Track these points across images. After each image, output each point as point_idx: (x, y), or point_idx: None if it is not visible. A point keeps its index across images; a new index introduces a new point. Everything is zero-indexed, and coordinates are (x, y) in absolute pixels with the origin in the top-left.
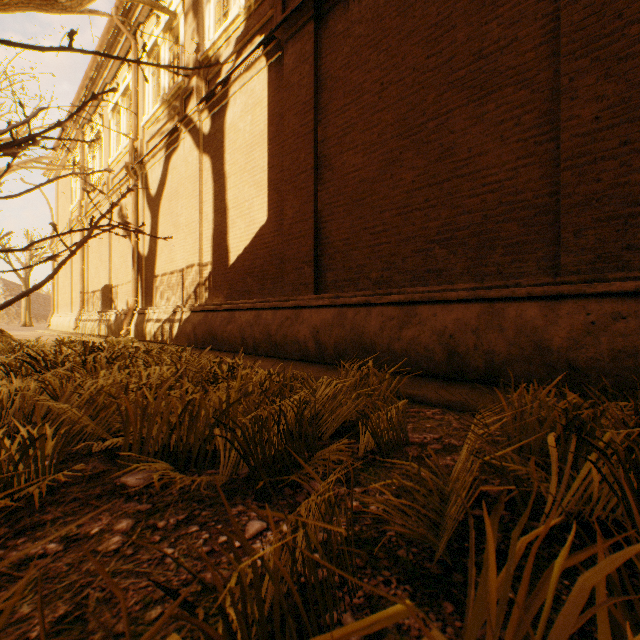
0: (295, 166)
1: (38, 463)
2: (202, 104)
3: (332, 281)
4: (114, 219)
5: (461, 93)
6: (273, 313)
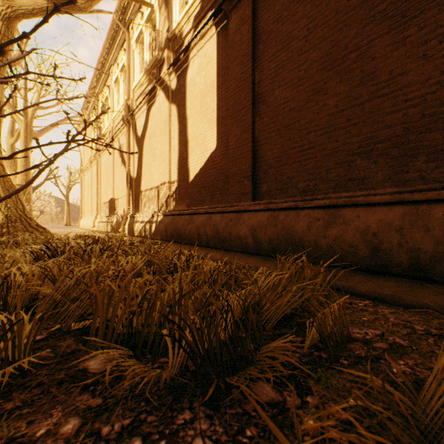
0: (237, 104)
1: (14, 345)
2: (171, 68)
3: (266, 191)
4: (116, 154)
5: (382, 23)
6: (220, 216)
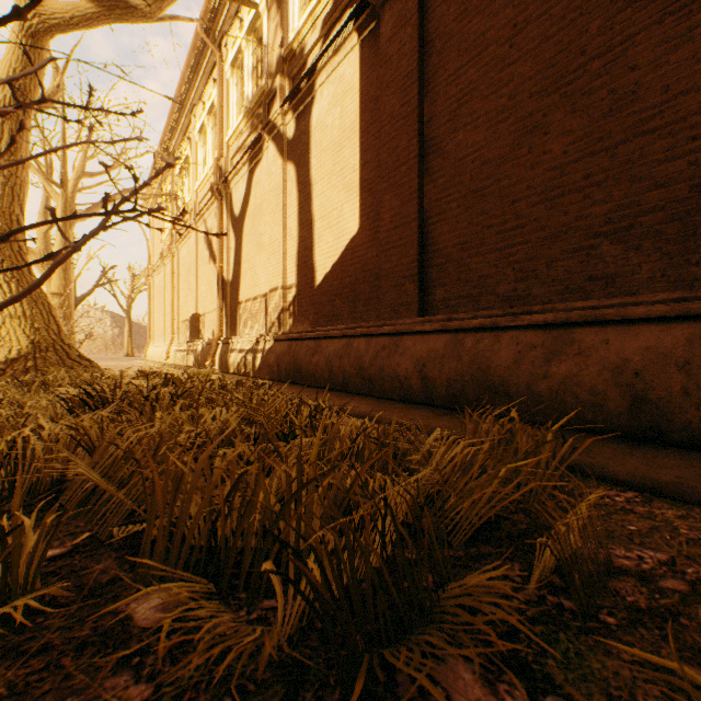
0: (393, 157)
1: (7, 572)
2: (286, 105)
3: (442, 299)
4: (201, 245)
5: (649, 6)
6: (366, 341)
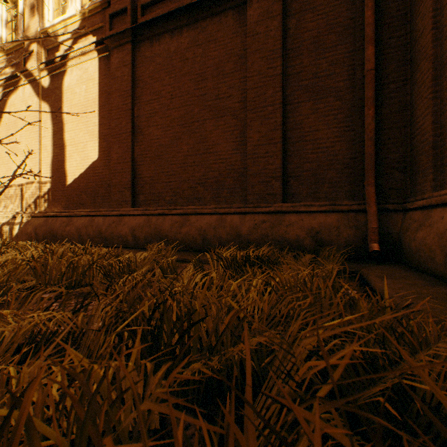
0: (119, 128)
1: None
2: (42, 65)
3: (143, 200)
4: None
5: (210, 112)
6: (103, 219)
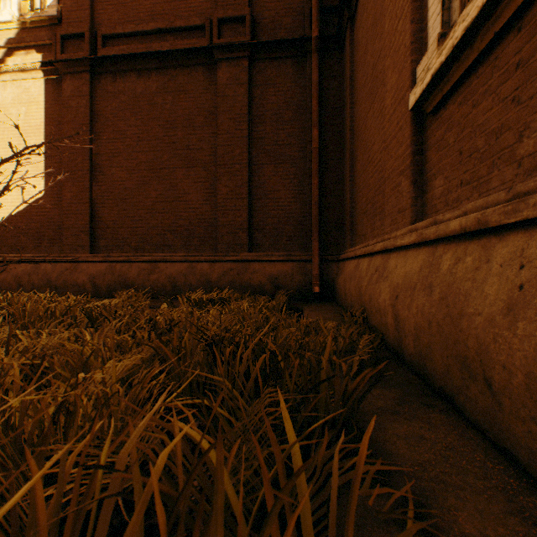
0: (74, 164)
1: None
2: None
3: (105, 245)
4: None
5: (181, 161)
6: (53, 265)
